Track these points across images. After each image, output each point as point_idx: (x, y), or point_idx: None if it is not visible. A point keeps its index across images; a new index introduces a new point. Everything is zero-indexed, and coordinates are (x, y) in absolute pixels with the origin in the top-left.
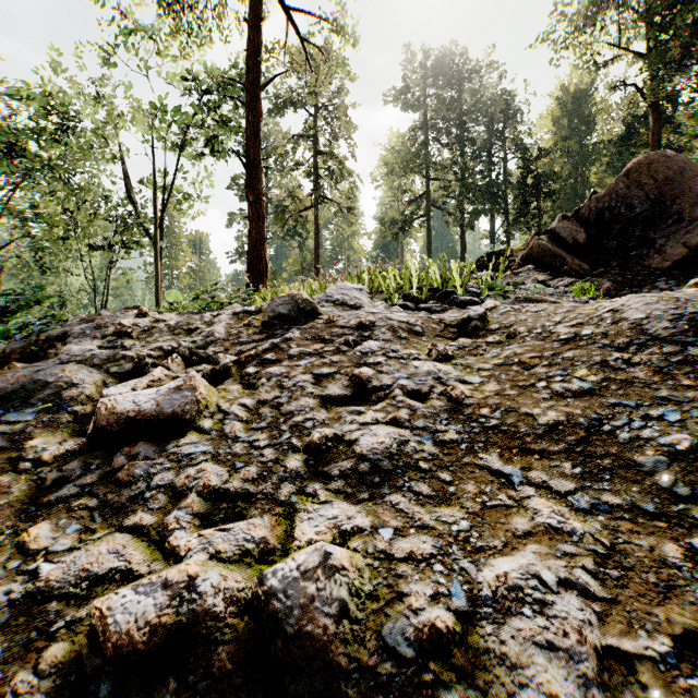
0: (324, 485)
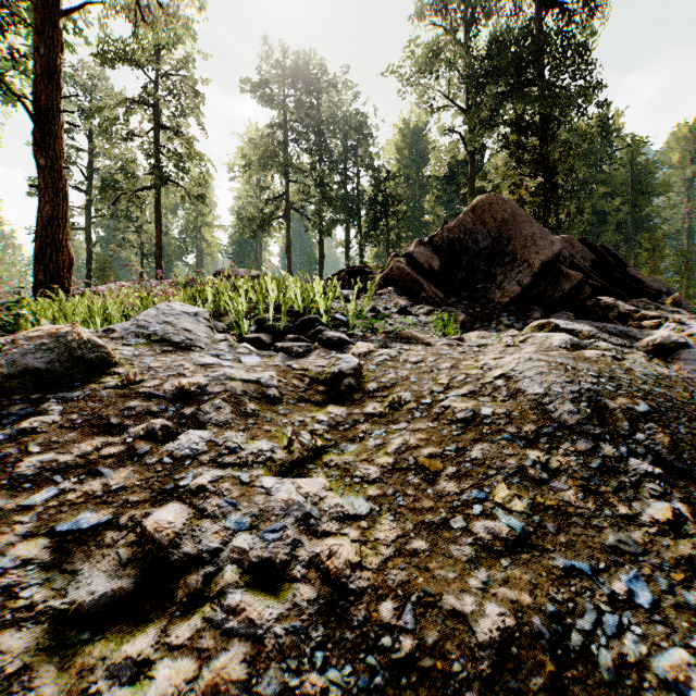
0: None
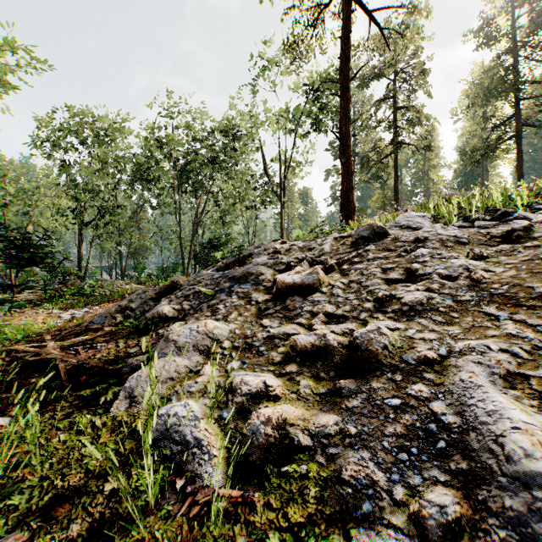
0: (383, 315)
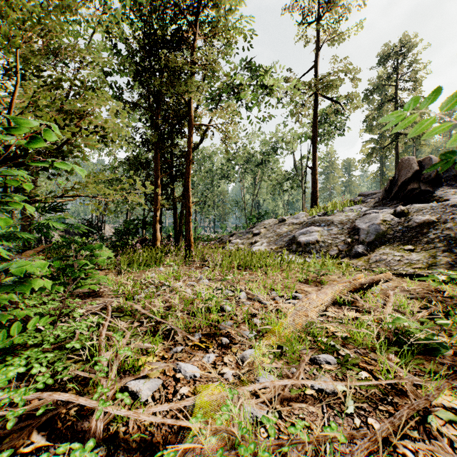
0: (263, 238)
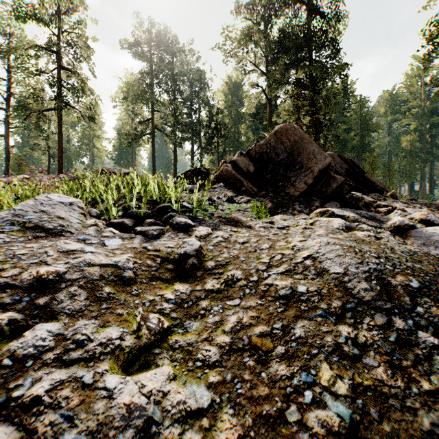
0: None
